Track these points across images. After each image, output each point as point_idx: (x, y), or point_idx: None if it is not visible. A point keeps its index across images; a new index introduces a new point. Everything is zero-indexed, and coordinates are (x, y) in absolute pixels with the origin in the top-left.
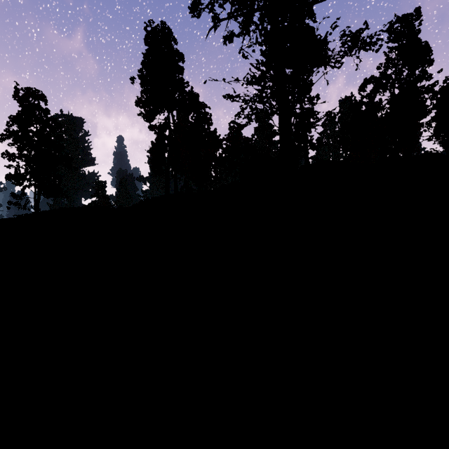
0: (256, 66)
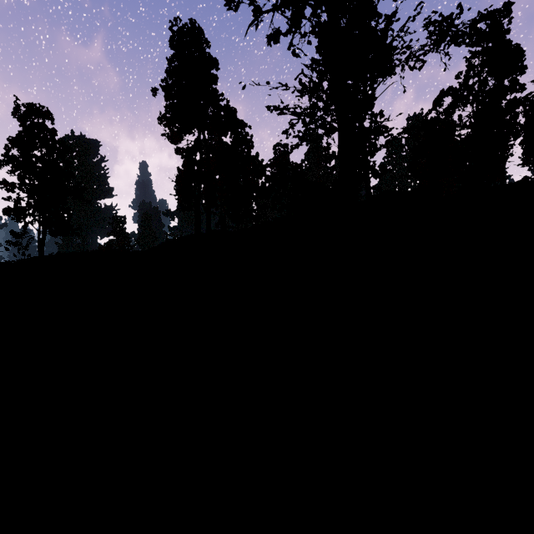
0: (311, 67)
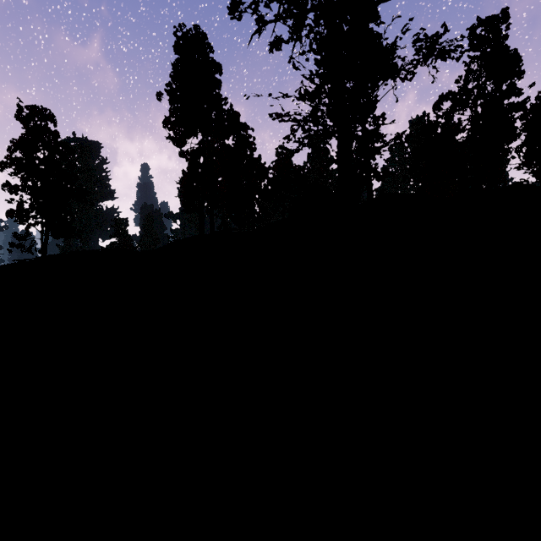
0: (310, 79)
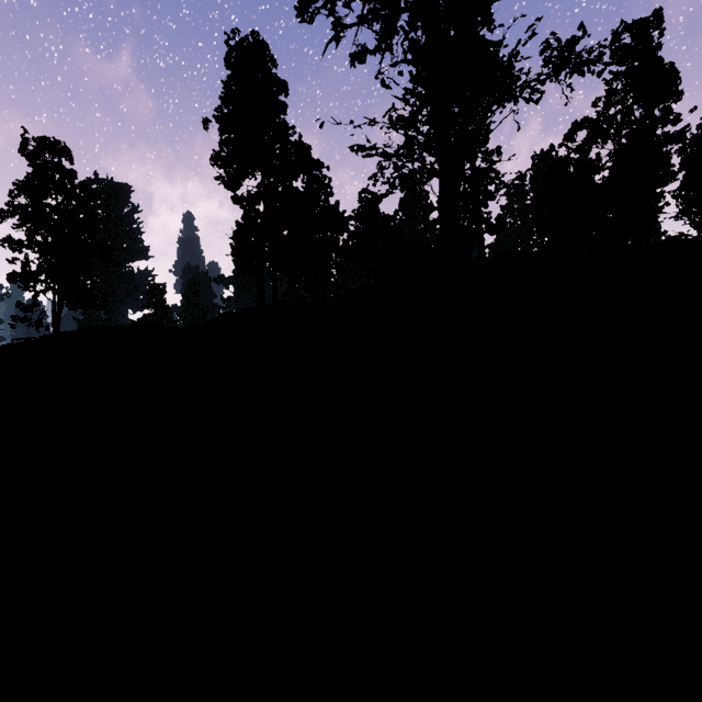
0: (403, 99)
